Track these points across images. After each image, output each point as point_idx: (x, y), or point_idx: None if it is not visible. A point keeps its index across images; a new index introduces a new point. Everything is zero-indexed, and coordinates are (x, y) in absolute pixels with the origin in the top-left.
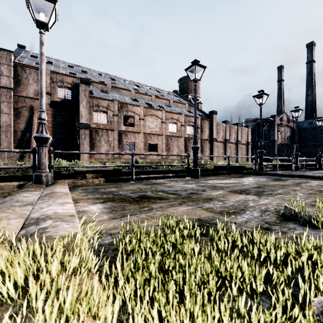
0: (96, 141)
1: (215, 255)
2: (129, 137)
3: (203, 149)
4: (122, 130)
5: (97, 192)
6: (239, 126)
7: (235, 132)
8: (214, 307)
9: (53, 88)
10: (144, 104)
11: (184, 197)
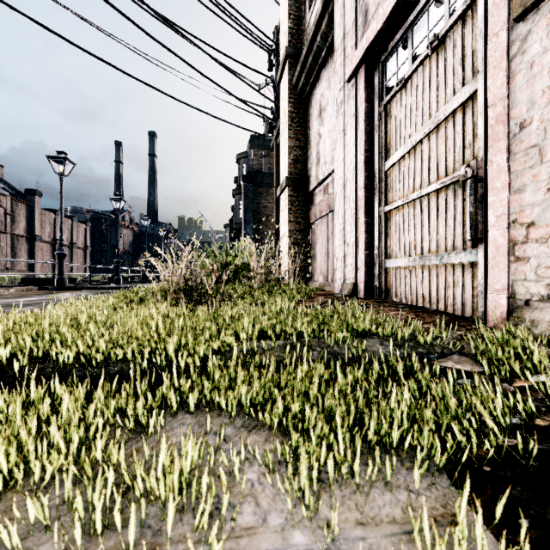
0: None
1: None
2: None
3: (17, 252)
4: None
5: None
6: (75, 221)
7: (69, 230)
8: None
9: None
10: None
11: None
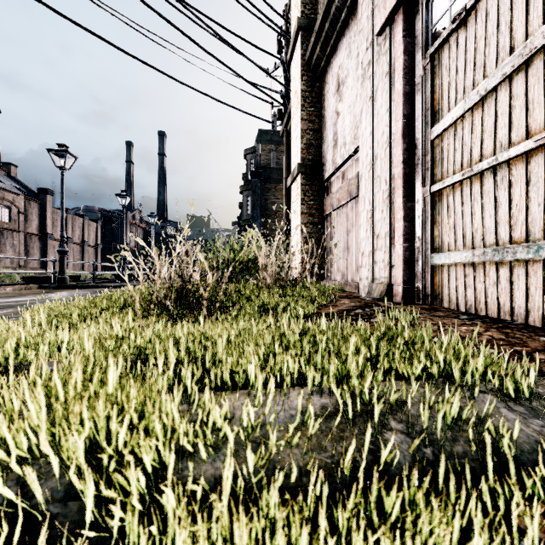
0: None
1: None
2: None
3: (29, 250)
4: None
5: None
6: (86, 219)
7: (81, 228)
8: None
9: None
10: None
11: None
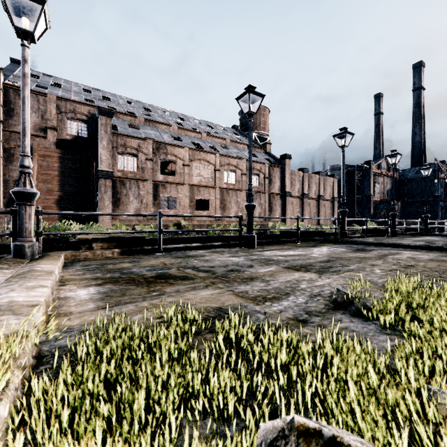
0: (122, 195)
1: (210, 360)
2: (169, 190)
3: (272, 207)
4: (159, 181)
5: (101, 269)
6: (321, 175)
7: (317, 184)
8: (141, 436)
9: (61, 120)
10: (189, 145)
11: (218, 276)
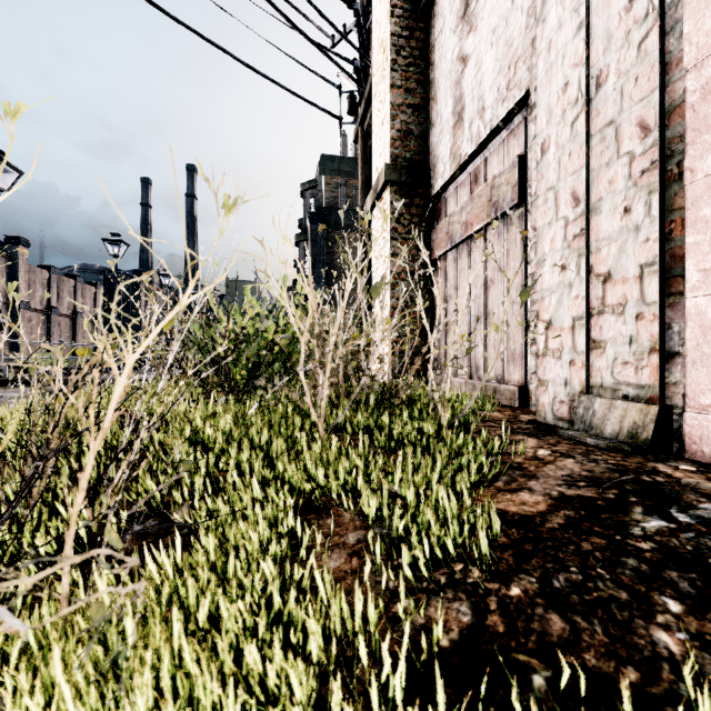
0: None
1: None
2: None
3: None
4: None
5: None
6: (80, 282)
7: (72, 294)
8: None
9: None
10: None
11: None
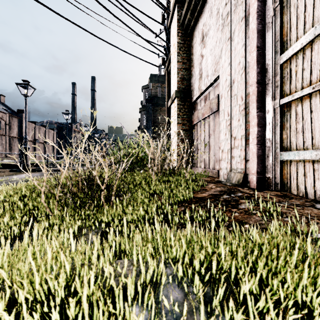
0: None
1: None
2: None
3: (12, 147)
4: None
5: None
6: (47, 128)
7: (44, 134)
8: None
9: None
10: None
11: None
